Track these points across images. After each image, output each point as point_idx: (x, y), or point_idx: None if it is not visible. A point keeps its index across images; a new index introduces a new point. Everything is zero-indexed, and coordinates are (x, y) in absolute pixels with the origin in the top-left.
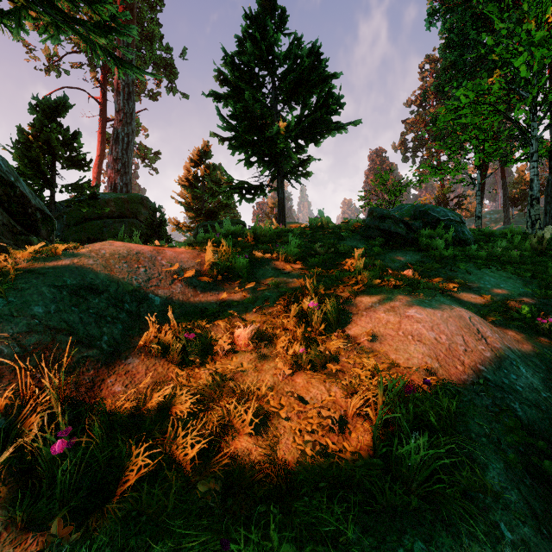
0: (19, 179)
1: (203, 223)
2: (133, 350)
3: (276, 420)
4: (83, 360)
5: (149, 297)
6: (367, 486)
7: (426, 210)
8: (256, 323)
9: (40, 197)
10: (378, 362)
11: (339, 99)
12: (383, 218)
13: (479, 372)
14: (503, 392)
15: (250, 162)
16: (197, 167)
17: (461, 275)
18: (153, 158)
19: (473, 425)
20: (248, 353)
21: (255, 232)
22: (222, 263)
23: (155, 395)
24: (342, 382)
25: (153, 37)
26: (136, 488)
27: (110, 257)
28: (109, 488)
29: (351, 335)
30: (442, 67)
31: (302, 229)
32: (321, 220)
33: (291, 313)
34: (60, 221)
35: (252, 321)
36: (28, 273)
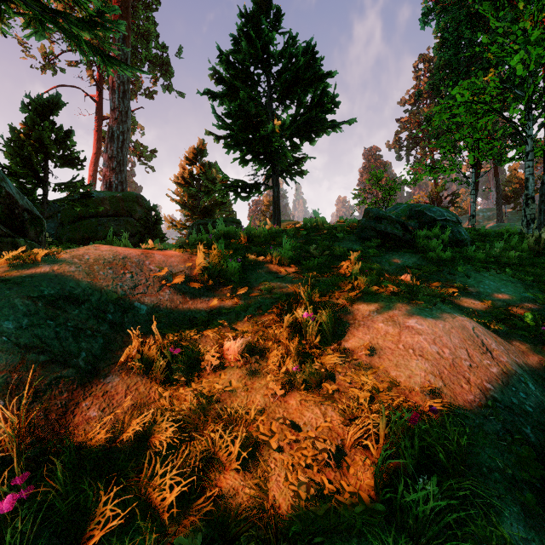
0: (5, 179)
1: (199, 222)
2: (113, 367)
3: (266, 451)
4: (56, 381)
5: (135, 305)
6: (369, 539)
7: (422, 210)
8: (247, 333)
9: (32, 195)
10: (377, 380)
11: (334, 98)
12: (379, 219)
13: (486, 391)
14: (513, 415)
15: (245, 161)
16: (193, 165)
17: (459, 279)
18: (149, 156)
19: (483, 457)
20: (238, 369)
21: (249, 233)
22: (213, 267)
23: (134, 421)
24: (339, 405)
25: (148, 36)
26: (103, 543)
27: (94, 263)
28: (71, 544)
29: (348, 349)
30: (436, 66)
31: (296, 230)
32: (316, 220)
33: (285, 324)
34: (55, 219)
35: (243, 331)
36: (2, 283)
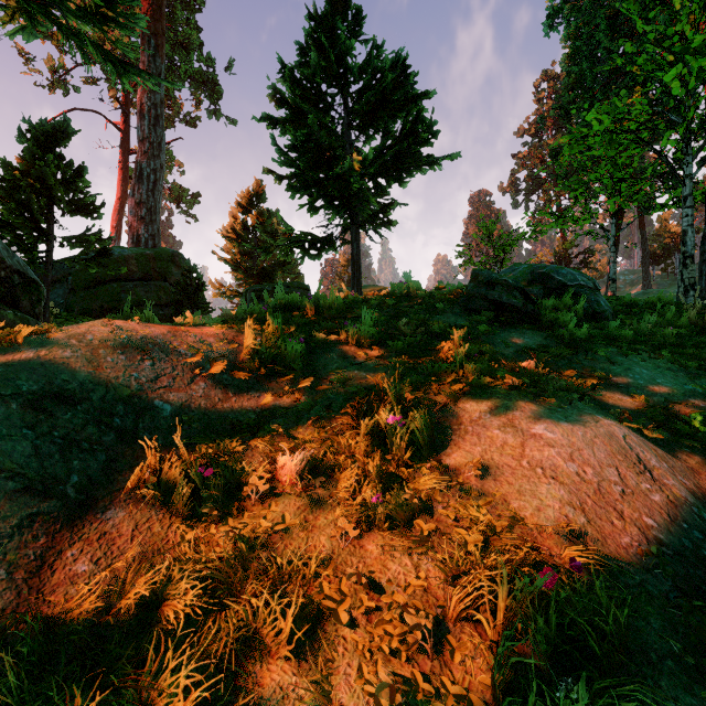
0: None
1: (254, 287)
2: (118, 495)
3: (332, 625)
4: (29, 519)
5: (155, 404)
6: None
7: (548, 273)
8: (310, 444)
9: (32, 253)
10: (492, 515)
11: (431, 125)
12: (491, 284)
13: (646, 529)
14: (686, 565)
15: (315, 207)
16: (247, 214)
17: (600, 365)
18: (190, 201)
19: (650, 635)
20: (295, 498)
21: (317, 303)
22: (266, 350)
23: (140, 579)
24: (439, 554)
25: (189, 44)
26: None
27: (100, 345)
28: None
29: (451, 467)
30: (565, 85)
31: (381, 299)
32: (407, 286)
33: (362, 433)
34: (64, 284)
35: (305, 440)
36: None
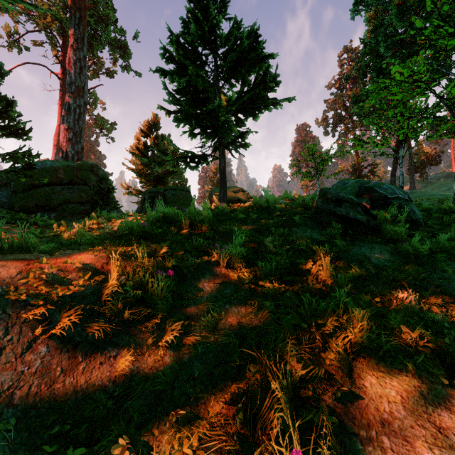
0: None
1: (150, 190)
2: None
3: None
4: None
5: None
6: None
7: (372, 187)
8: None
9: None
10: None
11: (275, 77)
12: (339, 201)
13: None
14: None
15: (194, 133)
16: (147, 137)
17: (452, 285)
18: (109, 128)
19: None
20: None
21: (191, 218)
22: (133, 285)
23: None
24: None
25: (107, 20)
26: None
27: None
28: None
29: None
30: (362, 54)
31: (245, 211)
32: (266, 200)
33: None
34: (8, 188)
35: None
36: None
